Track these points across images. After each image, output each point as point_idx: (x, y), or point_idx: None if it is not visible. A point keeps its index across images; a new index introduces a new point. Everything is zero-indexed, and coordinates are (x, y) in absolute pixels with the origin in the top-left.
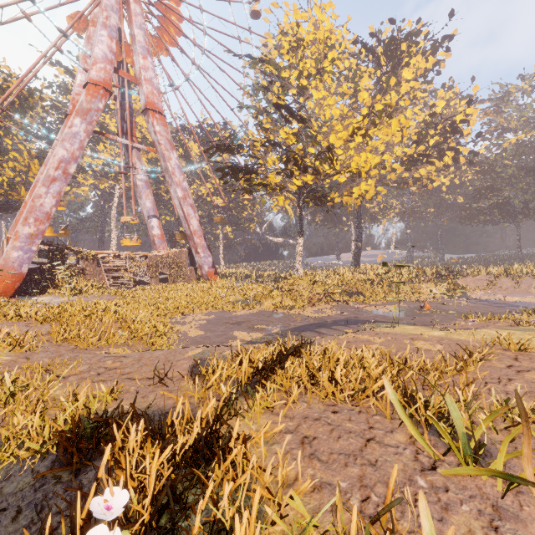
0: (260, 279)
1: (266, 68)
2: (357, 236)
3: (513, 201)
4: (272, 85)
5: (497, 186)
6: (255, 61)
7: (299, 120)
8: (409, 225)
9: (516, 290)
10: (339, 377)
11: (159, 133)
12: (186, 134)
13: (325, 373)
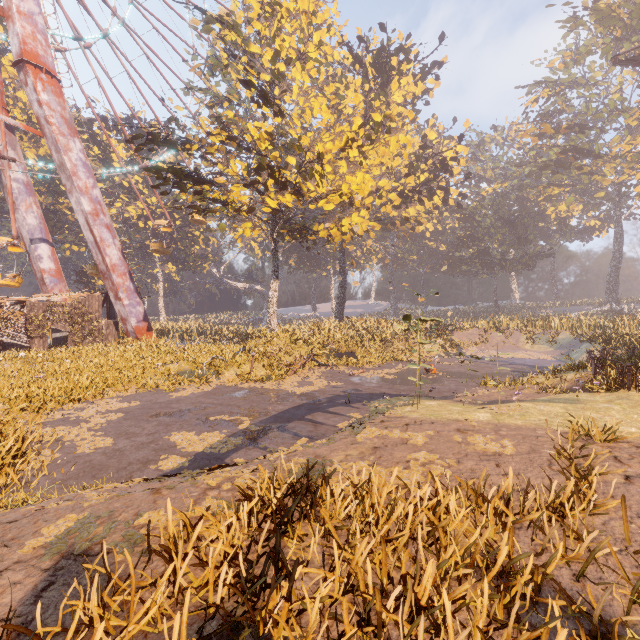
0: (217, 337)
1: (227, 35)
2: (341, 282)
3: (492, 251)
4: (235, 61)
5: (478, 235)
6: (210, 18)
7: (276, 114)
8: (392, 272)
9: (506, 345)
10: (451, 625)
11: (47, 105)
12: (105, 127)
13: (419, 626)
